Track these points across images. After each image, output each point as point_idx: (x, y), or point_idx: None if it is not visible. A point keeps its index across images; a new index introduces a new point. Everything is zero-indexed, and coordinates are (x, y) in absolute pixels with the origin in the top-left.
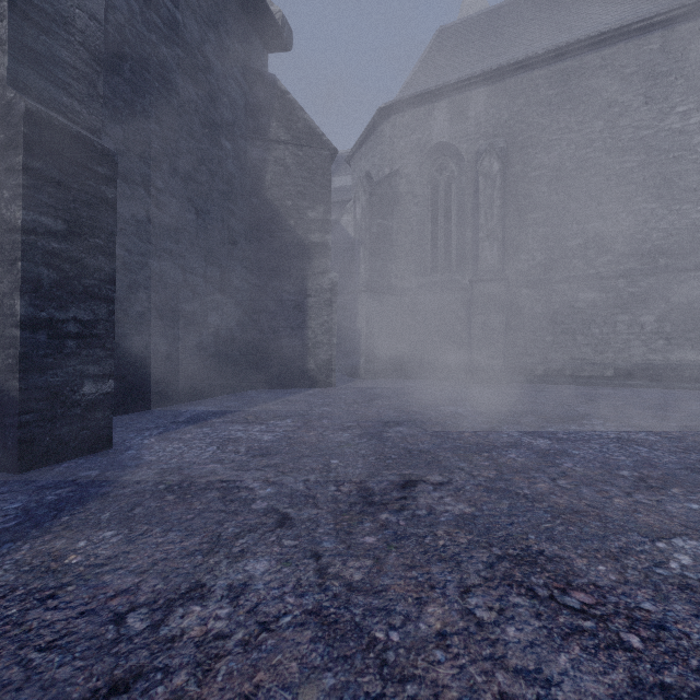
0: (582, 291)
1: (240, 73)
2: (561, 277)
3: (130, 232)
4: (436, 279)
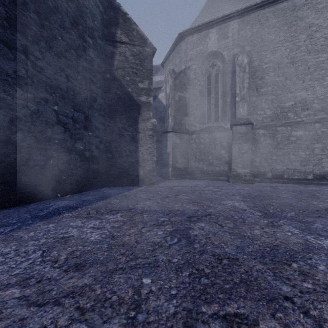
0: (294, 131)
1: None
2: (281, 123)
3: (12, 83)
4: (210, 125)
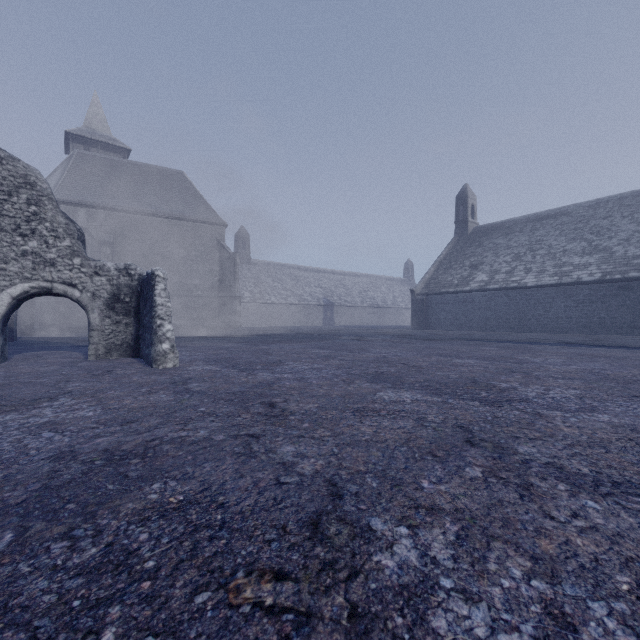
0: None
1: None
2: None
3: None
4: None
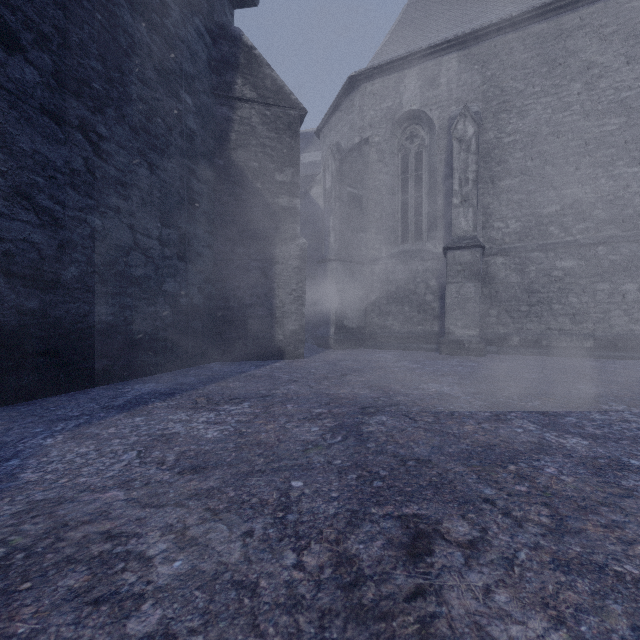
0: (559, 259)
1: (202, 24)
2: (537, 244)
3: (63, 182)
4: (407, 248)
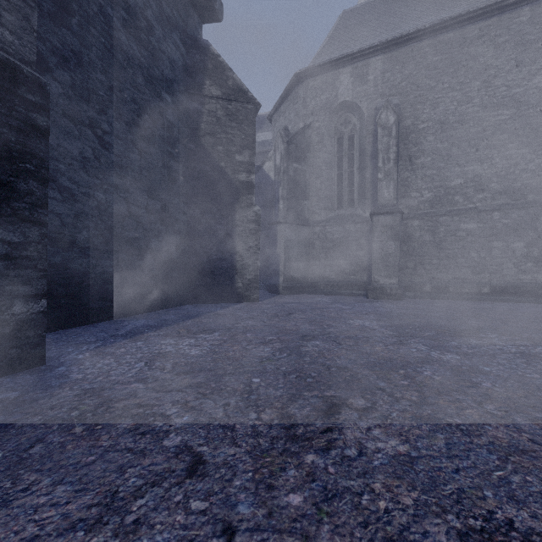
0: (463, 222)
1: (178, 38)
2: (445, 210)
3: (78, 167)
4: (342, 213)
